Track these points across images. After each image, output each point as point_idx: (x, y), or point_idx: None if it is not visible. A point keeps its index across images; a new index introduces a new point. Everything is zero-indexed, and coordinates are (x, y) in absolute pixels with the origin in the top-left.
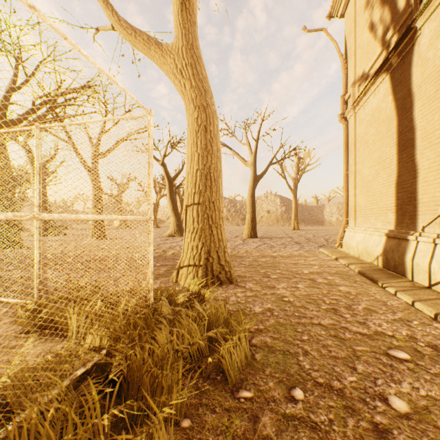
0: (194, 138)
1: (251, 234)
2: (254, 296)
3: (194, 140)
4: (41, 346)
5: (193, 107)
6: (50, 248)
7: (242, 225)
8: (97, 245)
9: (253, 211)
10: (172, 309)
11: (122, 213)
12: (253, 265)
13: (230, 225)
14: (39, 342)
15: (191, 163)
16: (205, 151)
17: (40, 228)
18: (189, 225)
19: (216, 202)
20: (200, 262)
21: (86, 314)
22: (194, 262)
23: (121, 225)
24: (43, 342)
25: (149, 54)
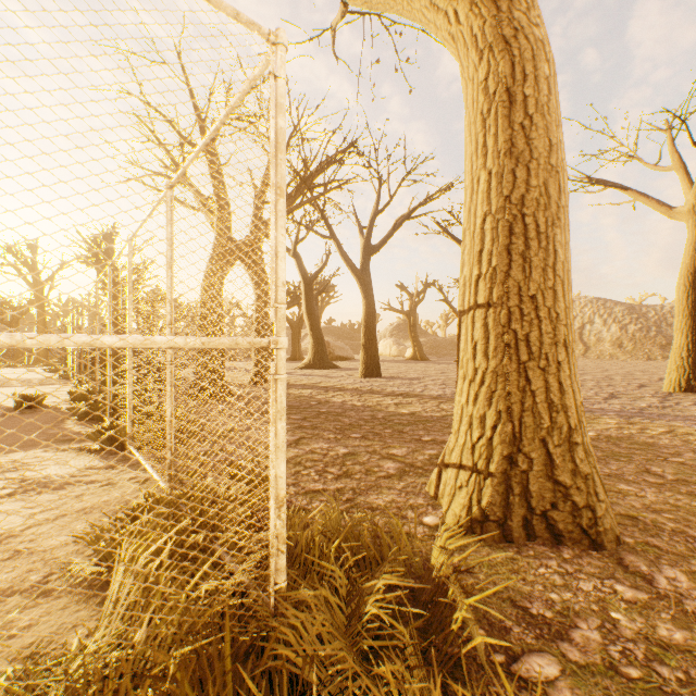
0: (476, 135)
1: (690, 384)
2: (692, 656)
3: (476, 141)
4: (71, 611)
5: (475, 56)
6: (302, 387)
7: (661, 360)
8: (359, 387)
9: (694, 326)
10: (335, 629)
11: (416, 338)
12: (692, 482)
13: (628, 358)
14: (82, 597)
15: (470, 202)
16: (508, 159)
17: (172, 363)
18: (464, 362)
19: (542, 297)
20: (488, 463)
21: (134, 572)
22: (471, 462)
23: (414, 356)
24: (85, 601)
25: (388, 0)
